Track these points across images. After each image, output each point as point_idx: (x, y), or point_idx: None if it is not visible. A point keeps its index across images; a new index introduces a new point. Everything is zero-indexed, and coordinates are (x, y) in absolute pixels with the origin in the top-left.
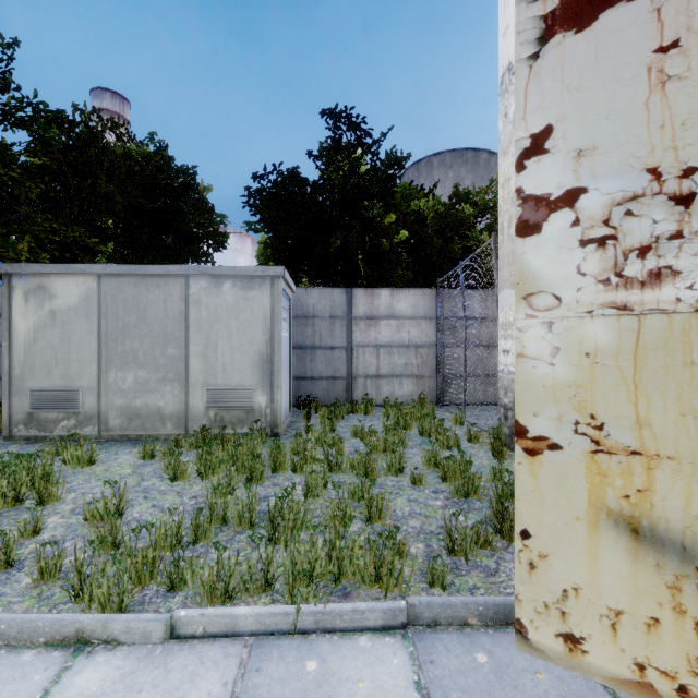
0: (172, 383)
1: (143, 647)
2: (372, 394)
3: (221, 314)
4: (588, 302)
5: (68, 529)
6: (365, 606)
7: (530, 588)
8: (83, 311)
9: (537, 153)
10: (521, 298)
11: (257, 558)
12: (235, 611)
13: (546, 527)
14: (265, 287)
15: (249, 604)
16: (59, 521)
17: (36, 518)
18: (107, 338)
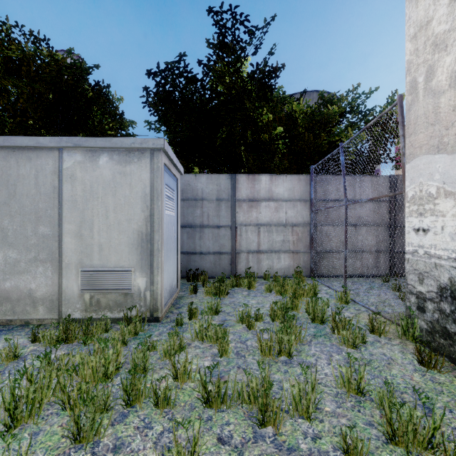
0: (44, 264)
1: None
2: (253, 267)
3: (97, 190)
4: None
5: None
6: None
7: None
8: None
9: None
10: None
11: None
12: None
13: None
14: (144, 161)
15: None
16: None
17: None
18: None
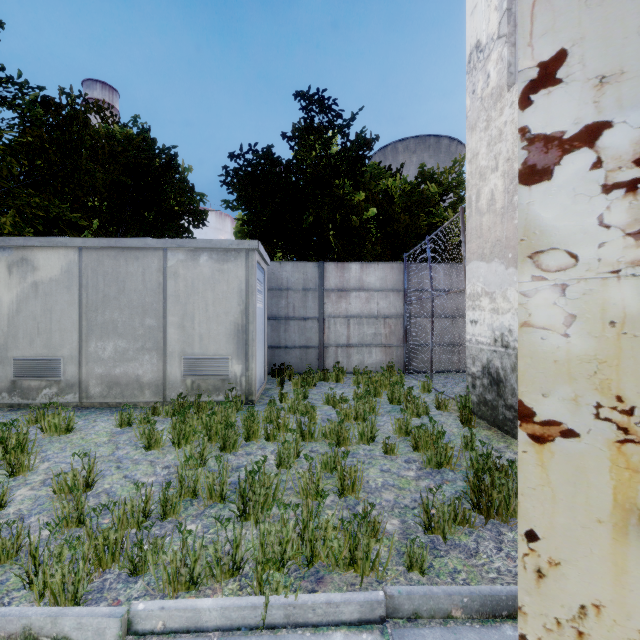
0: (151, 352)
1: None
2: (343, 362)
3: (198, 286)
4: (613, 260)
5: (35, 502)
6: (340, 598)
7: (538, 600)
8: (64, 283)
9: (546, 84)
10: (527, 257)
11: (225, 541)
12: (198, 603)
13: (559, 529)
14: (240, 259)
15: (215, 591)
16: (28, 494)
17: (2, 492)
18: (88, 309)
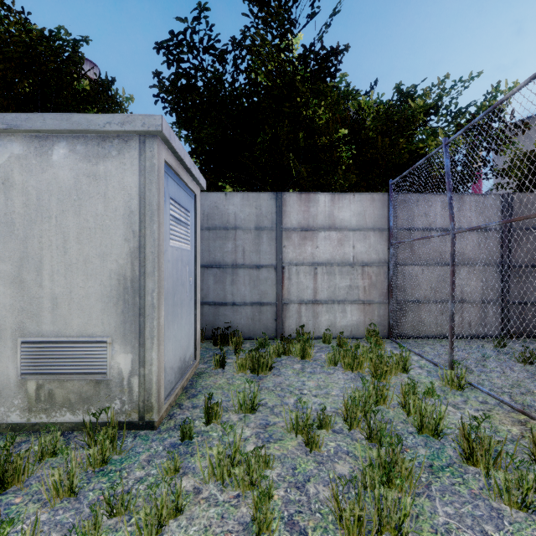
0: None
1: None
2: (308, 324)
3: (49, 204)
4: None
5: None
6: None
7: None
8: None
9: None
10: None
11: None
12: None
13: None
14: (129, 154)
15: None
16: None
17: None
18: None
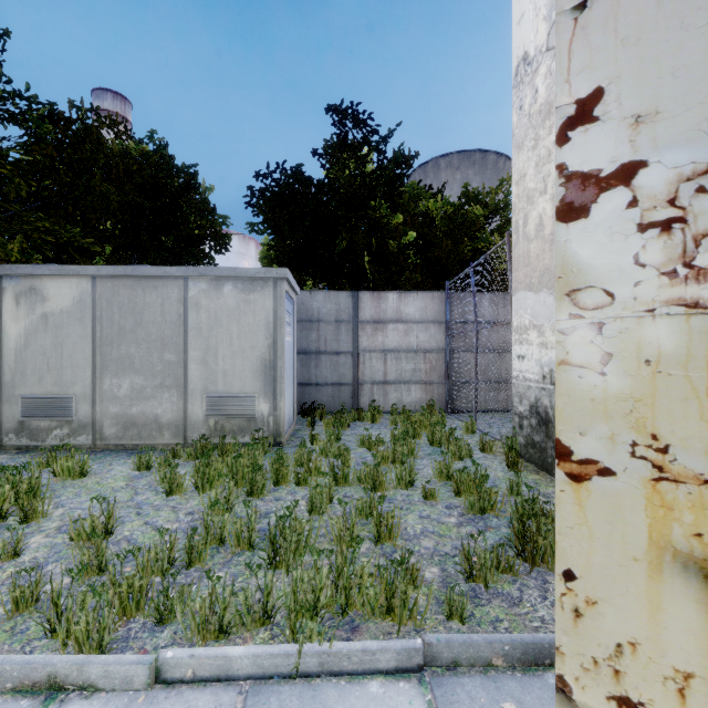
0: (170, 390)
1: (124, 694)
2: (379, 401)
3: (222, 318)
4: (648, 299)
5: (51, 550)
6: (376, 646)
7: (575, 639)
8: (77, 314)
9: (583, 121)
10: (564, 294)
11: (255, 588)
12: (228, 651)
13: (596, 568)
14: (268, 289)
15: (245, 640)
16: (43, 541)
17: (16, 538)
18: (102, 343)
